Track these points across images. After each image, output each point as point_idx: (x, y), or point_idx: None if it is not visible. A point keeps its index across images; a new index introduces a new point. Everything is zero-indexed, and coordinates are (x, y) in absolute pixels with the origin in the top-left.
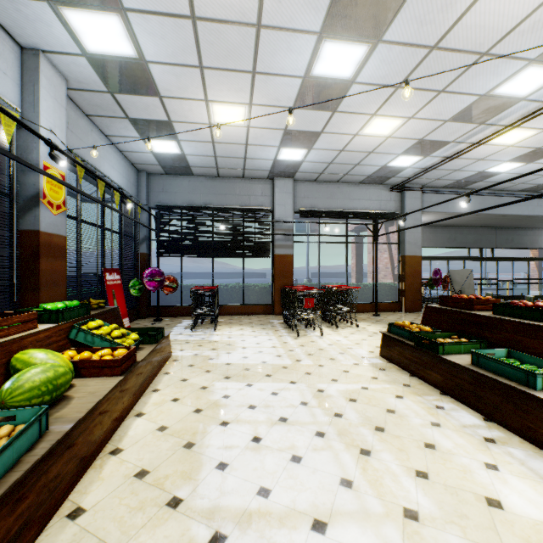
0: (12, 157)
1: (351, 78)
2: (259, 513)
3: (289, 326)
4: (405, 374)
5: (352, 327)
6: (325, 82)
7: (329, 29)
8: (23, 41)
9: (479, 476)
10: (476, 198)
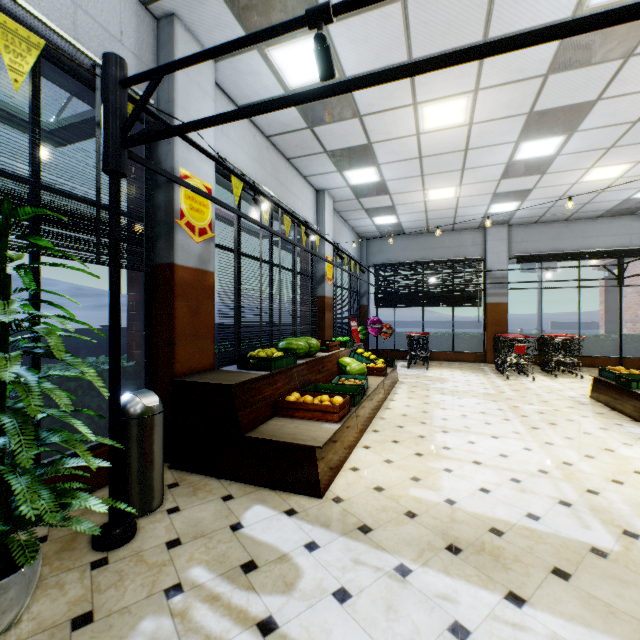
0: (329, 262)
1: (554, 154)
2: (464, 430)
3: (500, 371)
4: (606, 409)
5: (575, 378)
6: (528, 161)
7: (524, 138)
8: (318, 188)
9: (611, 444)
10: None
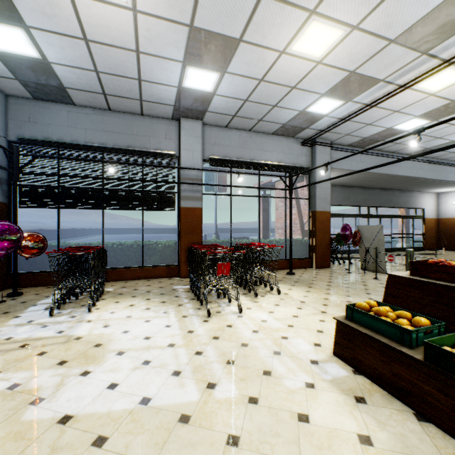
0: None
1: None
2: None
3: (197, 297)
4: (407, 413)
5: (273, 294)
6: None
7: None
8: None
9: None
10: (375, 158)
